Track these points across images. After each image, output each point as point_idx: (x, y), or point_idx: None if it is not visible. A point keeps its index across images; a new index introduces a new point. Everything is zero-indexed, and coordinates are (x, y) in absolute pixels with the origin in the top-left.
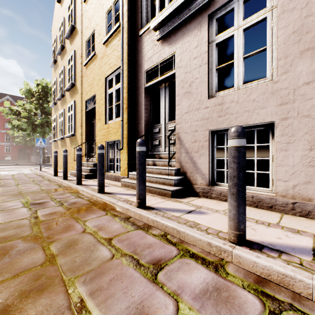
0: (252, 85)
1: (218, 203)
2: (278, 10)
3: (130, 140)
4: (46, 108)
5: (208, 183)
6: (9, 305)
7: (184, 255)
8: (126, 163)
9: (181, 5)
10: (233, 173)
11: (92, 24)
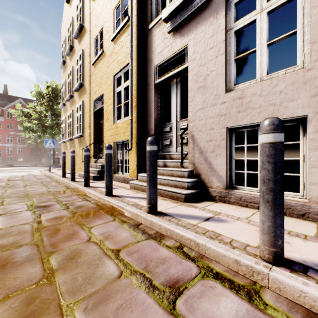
0: (278, 75)
1: (238, 209)
2: None
3: (139, 140)
4: (56, 109)
5: (226, 186)
6: None
7: (206, 274)
8: (135, 164)
9: None
10: (267, 176)
11: (100, 22)
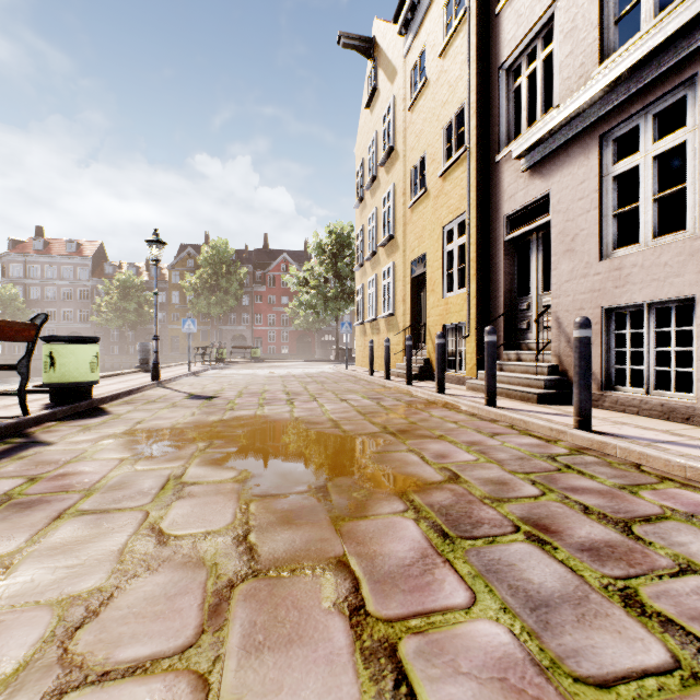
0: (665, 241)
1: (608, 413)
2: (699, 135)
3: (480, 323)
4: (341, 268)
5: (600, 386)
6: (401, 430)
7: (523, 434)
8: (475, 357)
9: (557, 126)
10: (574, 362)
11: (422, 145)
